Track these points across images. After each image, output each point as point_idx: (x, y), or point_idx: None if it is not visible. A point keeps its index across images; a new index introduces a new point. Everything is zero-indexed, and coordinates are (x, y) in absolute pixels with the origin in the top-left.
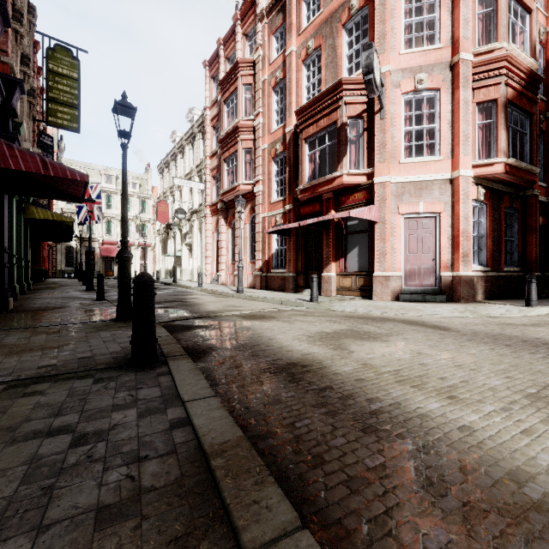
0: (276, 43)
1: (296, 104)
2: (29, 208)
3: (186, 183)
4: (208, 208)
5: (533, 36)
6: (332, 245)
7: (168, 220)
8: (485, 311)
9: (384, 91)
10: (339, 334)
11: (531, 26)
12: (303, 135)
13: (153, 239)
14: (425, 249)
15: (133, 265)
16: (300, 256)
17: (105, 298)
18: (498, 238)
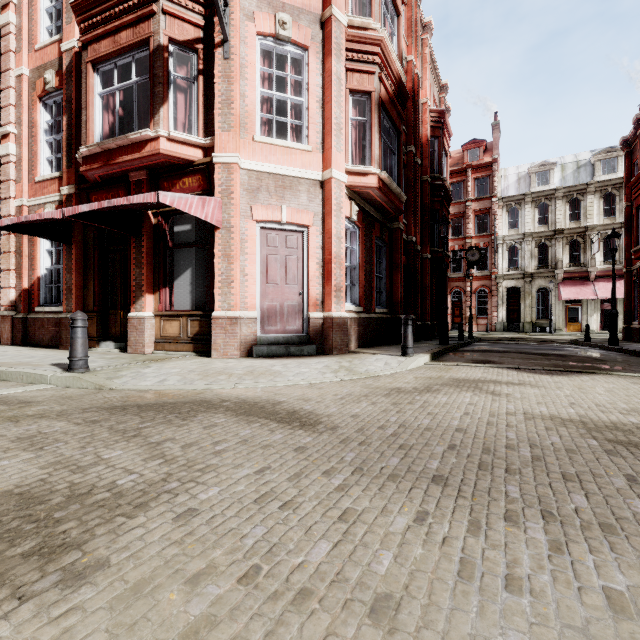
0: None
1: None
2: None
3: None
4: None
5: (401, 44)
6: (146, 264)
7: None
8: (363, 367)
9: (230, 14)
10: None
11: (399, 31)
12: (88, 53)
13: None
14: (289, 277)
15: None
16: (92, 282)
17: None
18: (370, 272)
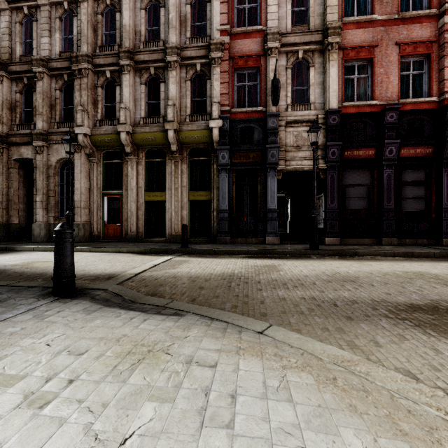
0: None
1: None
2: None
3: None
4: None
5: None
6: None
7: None
8: None
9: None
10: None
11: None
12: None
13: None
14: None
15: None
16: None
17: None
18: None
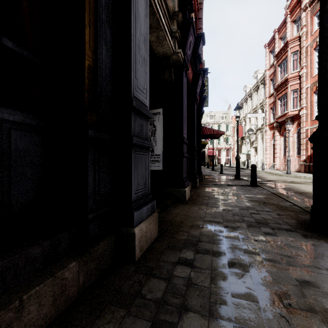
0: (317, 19)
1: None
2: None
3: (254, 115)
4: (267, 127)
5: None
6: None
7: (242, 135)
8: None
9: None
10: None
11: None
12: None
13: (232, 145)
14: None
15: (222, 159)
16: None
17: (223, 173)
18: None
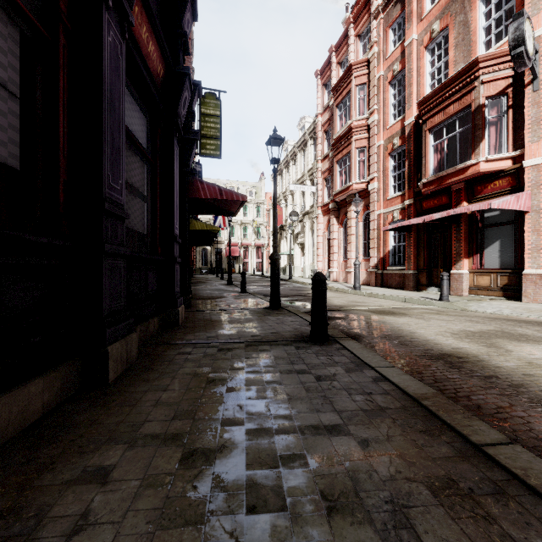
0: (393, 35)
1: (417, 93)
2: (192, 222)
3: (300, 187)
4: (319, 209)
5: None
6: (463, 240)
7: (282, 222)
8: None
9: (539, 57)
10: (487, 333)
11: None
12: (426, 125)
13: (266, 240)
14: None
15: (250, 263)
16: (422, 252)
17: (246, 291)
18: None
